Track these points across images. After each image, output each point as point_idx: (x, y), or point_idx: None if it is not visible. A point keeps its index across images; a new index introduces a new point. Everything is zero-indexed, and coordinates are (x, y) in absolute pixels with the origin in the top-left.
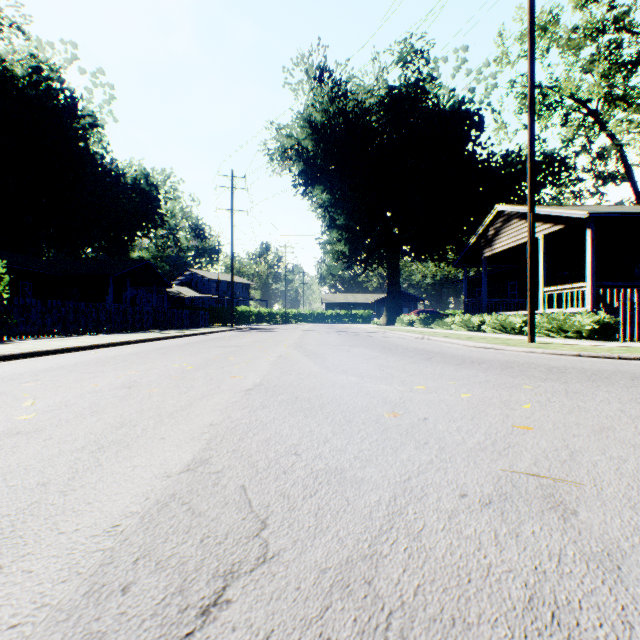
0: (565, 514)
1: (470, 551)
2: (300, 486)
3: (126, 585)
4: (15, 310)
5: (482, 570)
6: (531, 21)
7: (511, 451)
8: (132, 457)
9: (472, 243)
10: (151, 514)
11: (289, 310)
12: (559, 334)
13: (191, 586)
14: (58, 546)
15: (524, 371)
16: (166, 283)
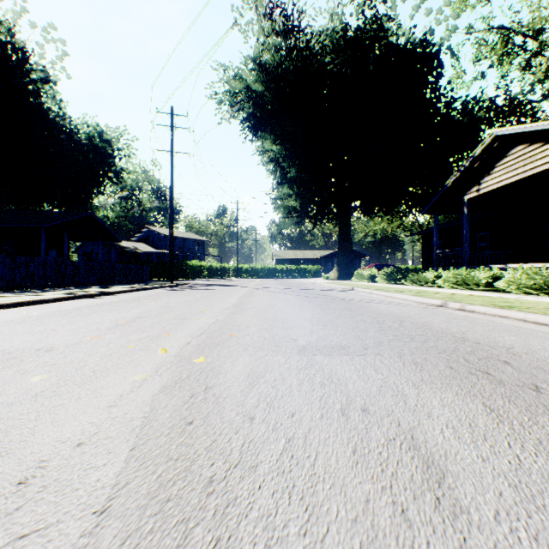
0: None
1: None
2: None
3: None
4: None
5: None
6: None
7: None
8: None
9: (450, 183)
10: None
11: (241, 265)
12: None
13: None
14: None
15: None
16: (114, 237)
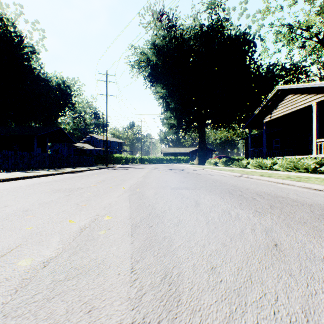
0: None
1: None
2: None
3: None
4: None
5: None
6: None
7: None
8: None
9: (256, 113)
10: None
11: (143, 156)
12: None
13: None
14: None
15: None
16: (72, 141)
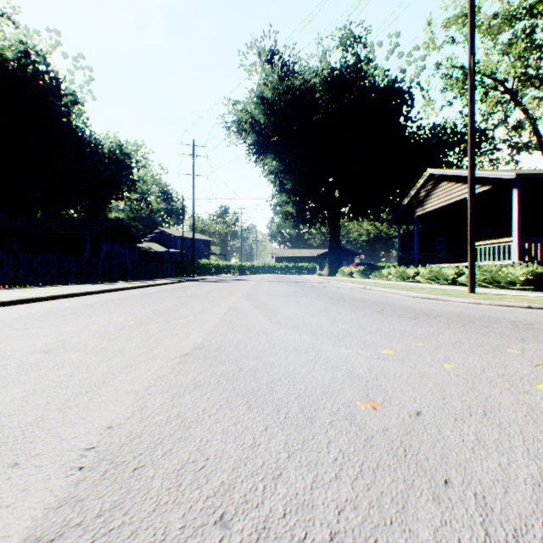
0: None
1: None
2: None
3: None
4: None
5: None
6: None
7: None
8: None
9: (405, 203)
10: None
11: (244, 263)
12: (492, 285)
13: None
14: None
15: (489, 327)
16: (137, 239)
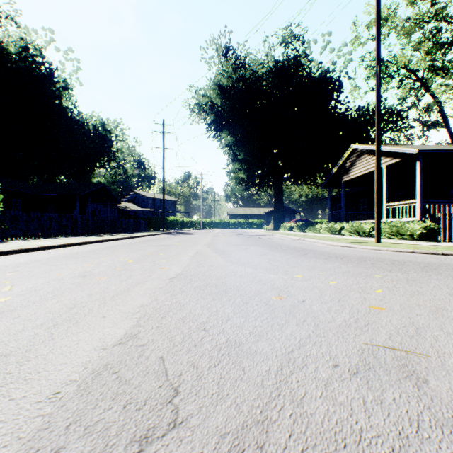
0: (418, 382)
1: (344, 417)
2: (207, 357)
3: (56, 450)
4: (7, 219)
5: (355, 435)
6: (378, 11)
7: (370, 327)
8: (78, 332)
9: (334, 172)
10: (86, 382)
11: (204, 219)
12: (397, 236)
13: (111, 451)
14: (6, 412)
15: (374, 264)
16: (117, 200)
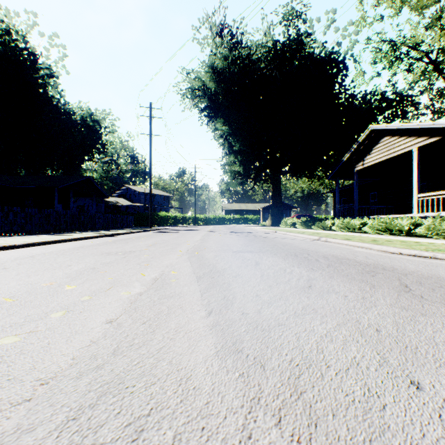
0: None
1: None
2: None
3: None
4: None
5: None
6: None
7: None
8: None
9: (345, 159)
10: None
11: (198, 215)
12: None
13: None
14: None
15: None
16: (104, 194)
